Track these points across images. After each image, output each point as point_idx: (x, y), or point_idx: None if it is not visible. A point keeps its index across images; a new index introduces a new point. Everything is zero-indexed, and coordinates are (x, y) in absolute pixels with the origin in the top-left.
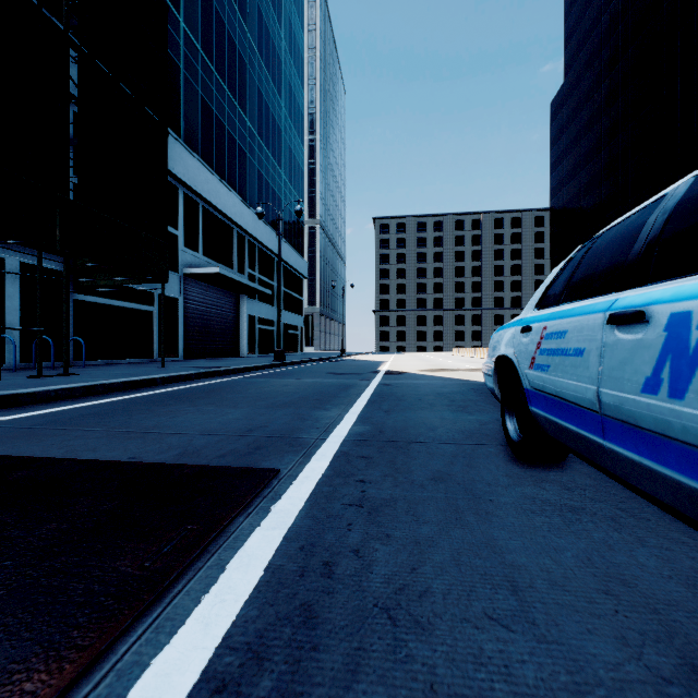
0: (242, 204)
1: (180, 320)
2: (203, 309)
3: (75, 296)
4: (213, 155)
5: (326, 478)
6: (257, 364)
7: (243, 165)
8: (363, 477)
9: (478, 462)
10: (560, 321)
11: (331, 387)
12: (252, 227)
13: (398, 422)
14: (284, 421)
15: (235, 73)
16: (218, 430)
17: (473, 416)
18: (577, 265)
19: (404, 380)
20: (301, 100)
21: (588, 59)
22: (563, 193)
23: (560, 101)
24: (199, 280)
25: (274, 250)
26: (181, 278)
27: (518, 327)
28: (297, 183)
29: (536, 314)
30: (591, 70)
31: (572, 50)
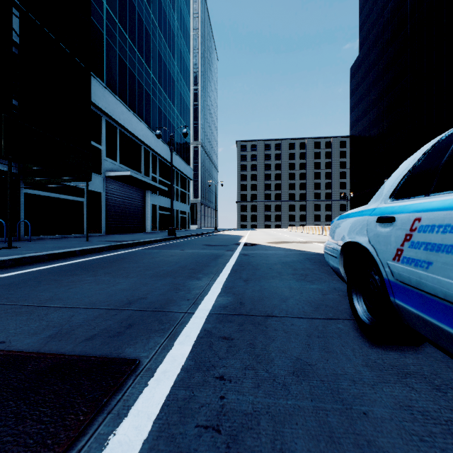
0: (147, 129)
1: (103, 207)
2: (120, 200)
3: (25, 190)
4: (127, 95)
5: (185, 373)
6: (155, 238)
7: (148, 103)
8: (223, 370)
9: (333, 345)
10: (447, 212)
11: (204, 257)
12: (154, 145)
13: (255, 292)
14: (161, 292)
15: (142, 40)
16: (102, 302)
17: (314, 285)
18: (447, 153)
19: (257, 250)
20: (188, 62)
21: (375, 39)
22: (359, 126)
23: (356, 66)
24: (117, 180)
25: (169, 160)
26: (104, 179)
27: (372, 217)
28: (185, 117)
29: (394, 204)
30: (377, 46)
31: (364, 33)
